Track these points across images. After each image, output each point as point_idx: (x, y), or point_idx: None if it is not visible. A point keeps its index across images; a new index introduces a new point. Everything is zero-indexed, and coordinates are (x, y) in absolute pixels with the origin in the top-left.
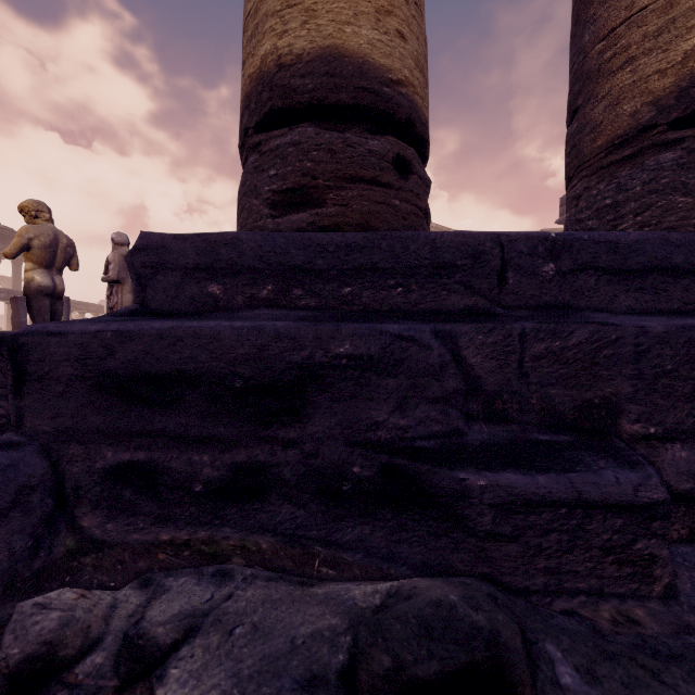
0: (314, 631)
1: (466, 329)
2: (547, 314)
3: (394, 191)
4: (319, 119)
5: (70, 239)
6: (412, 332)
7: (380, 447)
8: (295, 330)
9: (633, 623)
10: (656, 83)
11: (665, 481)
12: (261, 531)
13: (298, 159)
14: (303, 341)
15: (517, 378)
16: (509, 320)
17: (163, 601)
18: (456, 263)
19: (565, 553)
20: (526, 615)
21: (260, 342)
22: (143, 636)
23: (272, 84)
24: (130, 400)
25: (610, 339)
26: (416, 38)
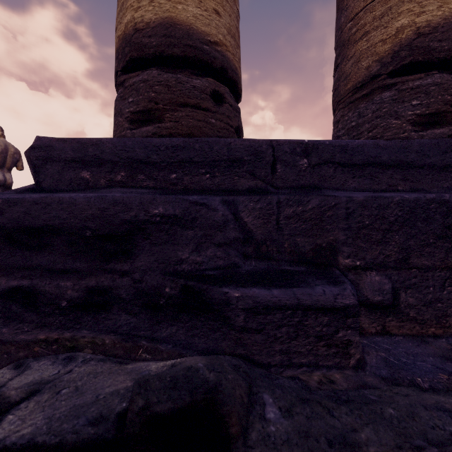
0: (115, 390)
1: (243, 199)
2: (301, 191)
3: (211, 113)
4: (162, 66)
5: (16, 149)
6: (206, 201)
7: (183, 275)
8: (127, 198)
9: (332, 383)
10: (380, 48)
11: (365, 295)
12: (108, 332)
13: (146, 91)
14: (132, 206)
15: (276, 231)
16: (274, 194)
17: (23, 375)
18: (244, 158)
19: (293, 340)
20: (258, 377)
21: (103, 206)
22: (0, 397)
23: (131, 41)
24: (16, 245)
25: (332, 205)
26: (228, 15)
